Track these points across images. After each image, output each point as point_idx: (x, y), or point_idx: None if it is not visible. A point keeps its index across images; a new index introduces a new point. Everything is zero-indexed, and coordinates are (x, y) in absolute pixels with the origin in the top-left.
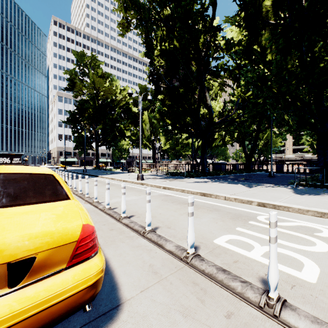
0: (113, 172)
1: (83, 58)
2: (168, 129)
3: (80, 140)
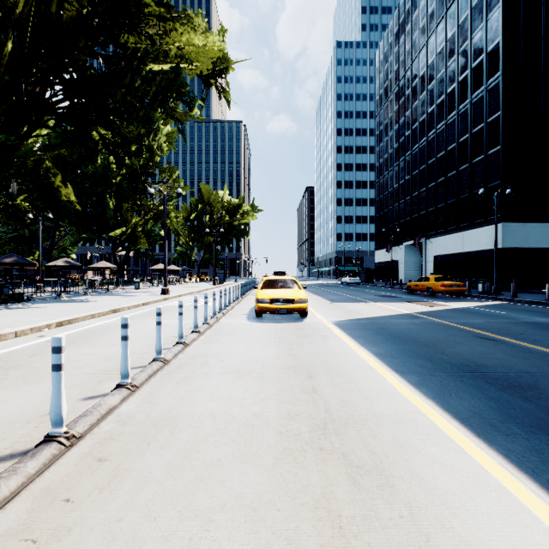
0: None
1: None
2: None
3: None
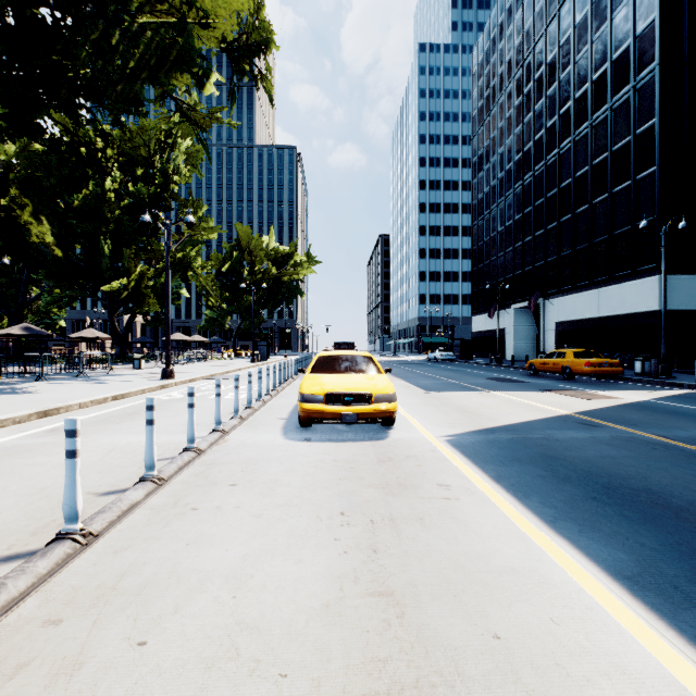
0: None
1: None
2: None
3: None
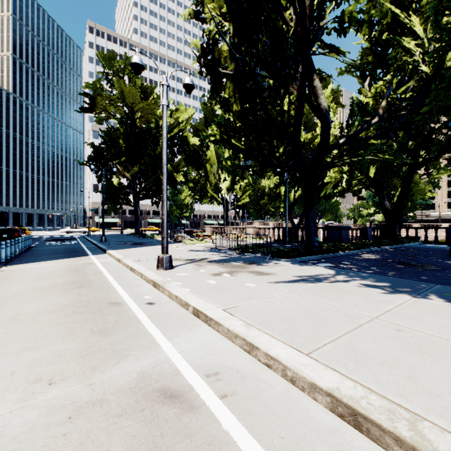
0: (146, 243)
1: (113, 63)
2: (239, 163)
3: (109, 190)
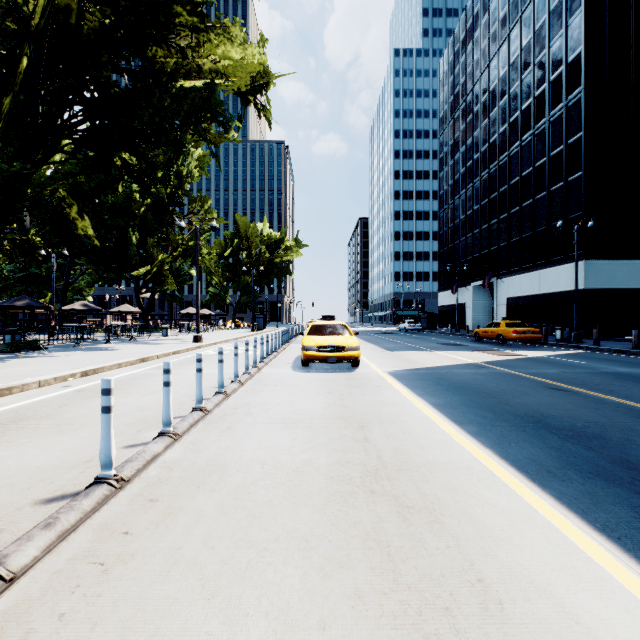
0: None
1: None
2: None
3: None
